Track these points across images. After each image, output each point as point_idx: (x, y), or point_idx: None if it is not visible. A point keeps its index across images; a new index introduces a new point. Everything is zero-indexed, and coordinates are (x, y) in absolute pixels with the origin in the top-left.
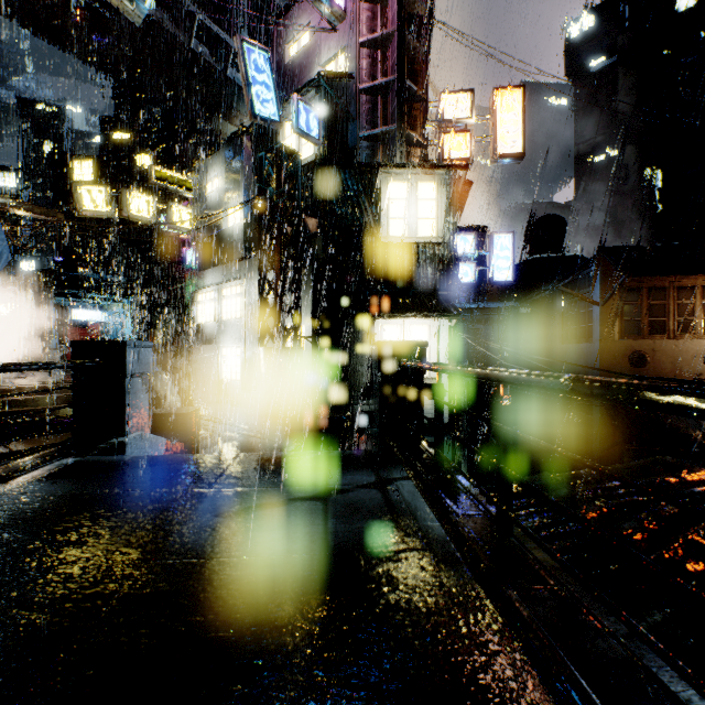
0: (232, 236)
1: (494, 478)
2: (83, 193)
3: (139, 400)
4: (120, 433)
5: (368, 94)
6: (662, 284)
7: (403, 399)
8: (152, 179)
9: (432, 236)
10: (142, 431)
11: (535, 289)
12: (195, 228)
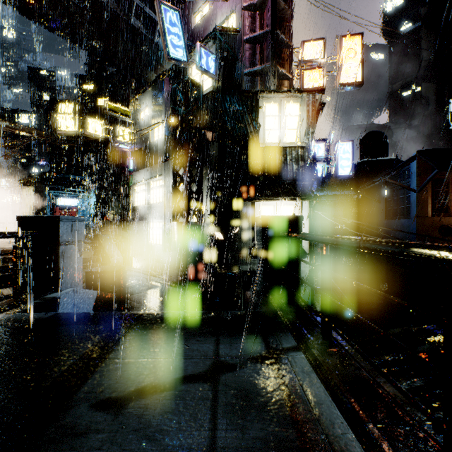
0: (157, 146)
1: (338, 314)
2: (58, 119)
3: (73, 262)
4: (55, 289)
5: (250, 43)
6: None
7: (283, 263)
8: (104, 109)
9: (296, 142)
10: (76, 286)
11: (364, 182)
12: (133, 142)
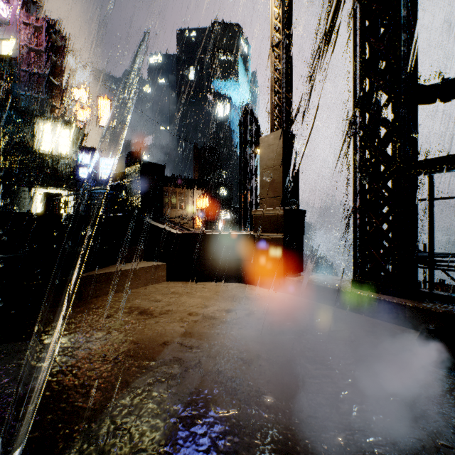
0: None
1: None
2: None
3: None
4: None
5: (26, 72)
6: (167, 190)
7: (54, 210)
8: None
9: (65, 154)
10: None
11: None
12: None
